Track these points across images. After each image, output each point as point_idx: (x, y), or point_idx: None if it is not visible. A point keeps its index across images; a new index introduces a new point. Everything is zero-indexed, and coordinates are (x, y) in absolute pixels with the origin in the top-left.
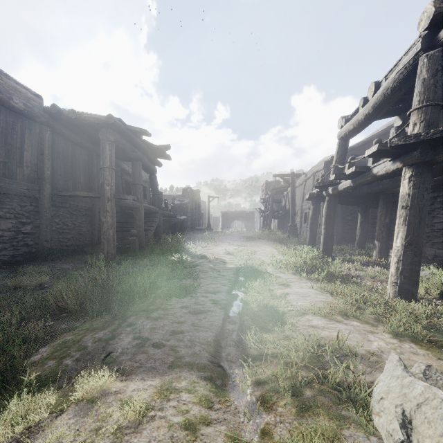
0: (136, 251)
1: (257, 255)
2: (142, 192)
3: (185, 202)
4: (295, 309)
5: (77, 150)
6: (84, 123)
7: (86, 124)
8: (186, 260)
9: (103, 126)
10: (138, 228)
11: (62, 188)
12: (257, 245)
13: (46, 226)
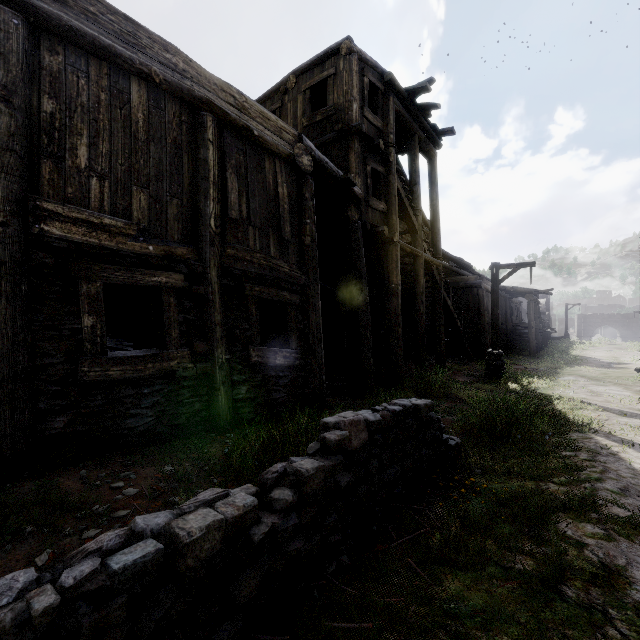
0: (537, 352)
1: (625, 358)
2: (538, 319)
3: (546, 315)
4: (633, 367)
5: (502, 300)
6: (517, 292)
7: (518, 292)
8: (577, 357)
9: (527, 293)
10: (537, 340)
11: (501, 321)
12: (629, 354)
13: (500, 339)
